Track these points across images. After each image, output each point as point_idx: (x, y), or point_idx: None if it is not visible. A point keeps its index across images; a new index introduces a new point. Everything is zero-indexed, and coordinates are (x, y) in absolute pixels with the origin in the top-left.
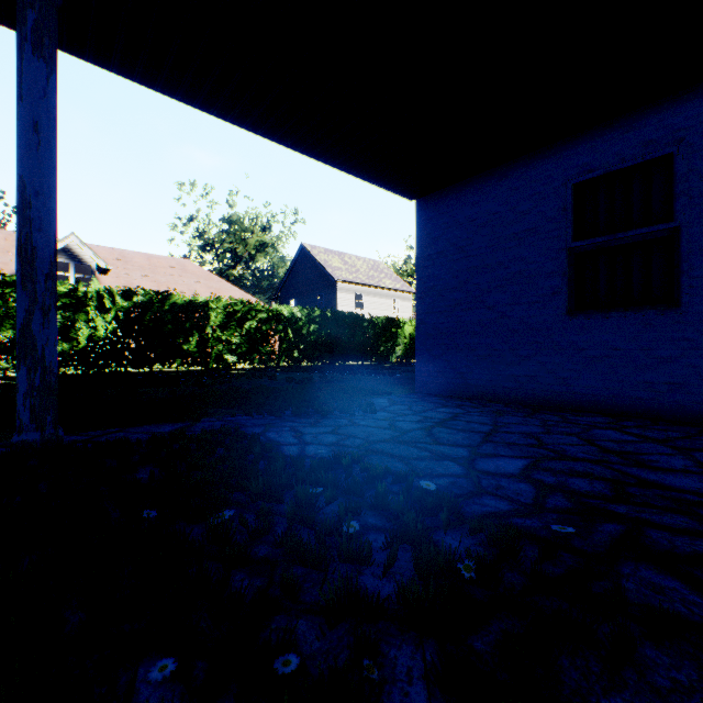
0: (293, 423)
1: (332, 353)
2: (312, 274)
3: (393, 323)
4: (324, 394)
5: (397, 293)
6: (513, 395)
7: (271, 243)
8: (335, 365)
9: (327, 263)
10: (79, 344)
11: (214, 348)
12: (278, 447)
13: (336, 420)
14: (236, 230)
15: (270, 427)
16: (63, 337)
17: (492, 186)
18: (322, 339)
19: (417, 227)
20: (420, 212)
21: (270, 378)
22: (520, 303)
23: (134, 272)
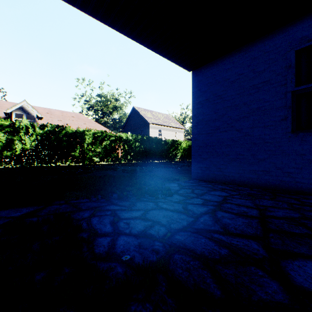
0: (115, 206)
1: (146, 156)
2: (138, 120)
3: (176, 142)
4: (140, 181)
5: (177, 129)
6: (253, 182)
7: (120, 106)
8: (148, 162)
9: (145, 115)
10: (15, 152)
11: (88, 154)
12: (92, 239)
13: (146, 202)
14: (103, 100)
15: (97, 211)
16: (7, 148)
17: (239, 58)
18: (142, 150)
19: (193, 86)
20: (194, 78)
21: (114, 169)
22: (258, 127)
23: (55, 119)
